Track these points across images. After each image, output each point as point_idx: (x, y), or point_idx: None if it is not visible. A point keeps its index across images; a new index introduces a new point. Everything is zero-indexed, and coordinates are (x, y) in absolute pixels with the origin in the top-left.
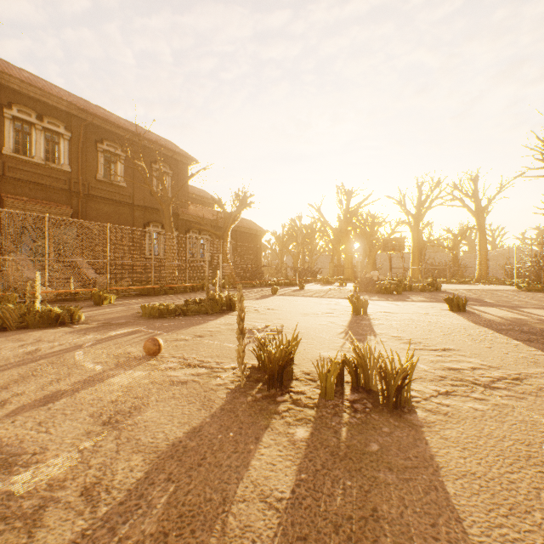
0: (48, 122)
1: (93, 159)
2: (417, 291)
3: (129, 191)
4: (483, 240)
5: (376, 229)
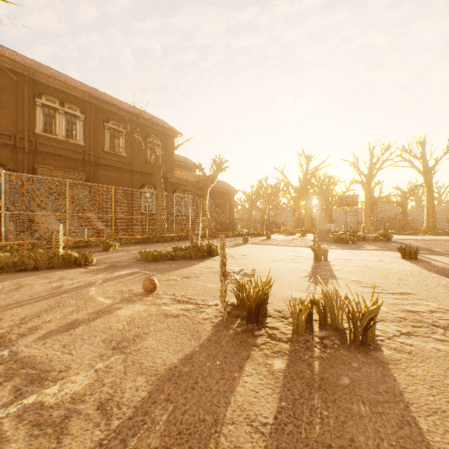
0: (68, 108)
1: (102, 135)
2: (370, 241)
3: (129, 160)
4: (430, 196)
5: (332, 188)
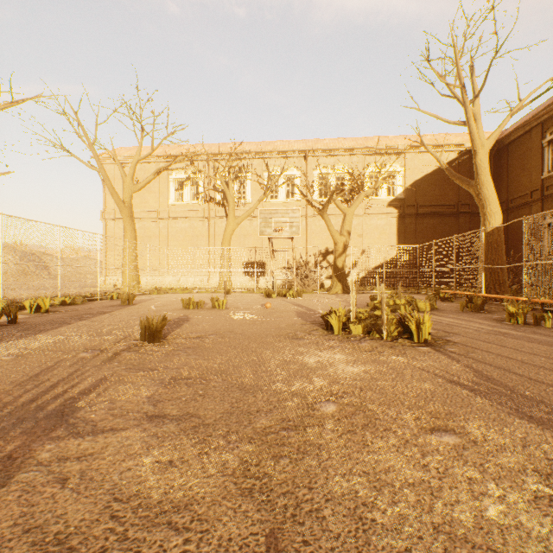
0: None
1: None
2: None
3: None
4: None
5: None
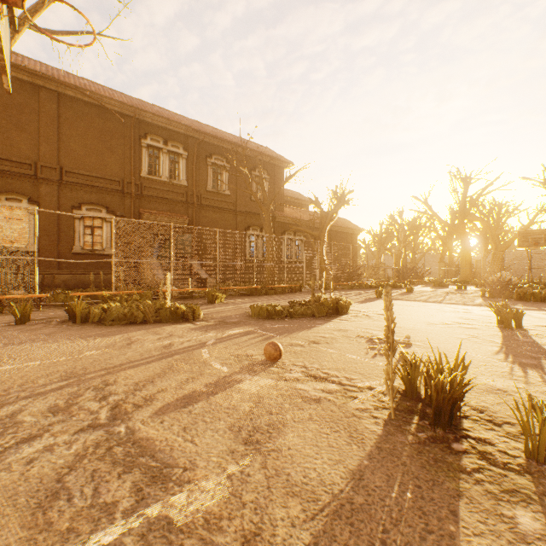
0: (171, 146)
1: (204, 173)
2: None
3: (232, 199)
4: None
5: (505, 221)
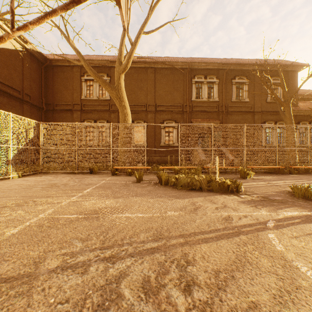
0: (208, 78)
1: (229, 90)
2: None
3: (250, 104)
4: None
5: None
